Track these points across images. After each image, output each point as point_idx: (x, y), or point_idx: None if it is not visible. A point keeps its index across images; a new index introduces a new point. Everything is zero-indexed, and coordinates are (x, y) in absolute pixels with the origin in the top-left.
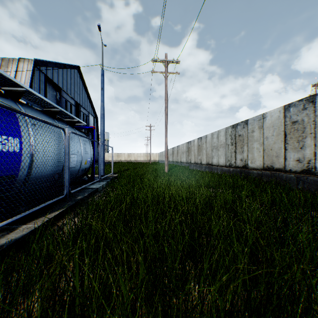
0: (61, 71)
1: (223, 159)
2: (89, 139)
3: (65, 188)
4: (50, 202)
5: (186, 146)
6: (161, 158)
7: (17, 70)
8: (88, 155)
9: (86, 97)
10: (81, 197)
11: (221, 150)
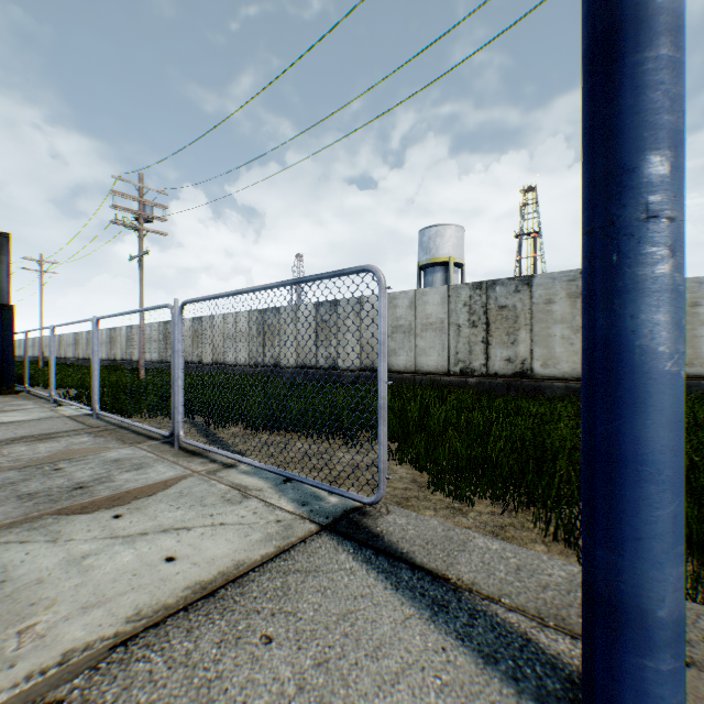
0: None
1: (106, 354)
2: None
3: None
4: None
5: (75, 337)
6: (23, 352)
7: None
8: None
9: None
10: None
11: (105, 346)
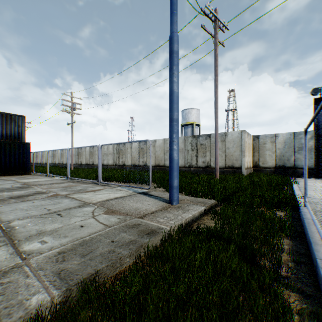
0: None
1: (51, 161)
2: None
3: None
4: None
5: (36, 154)
6: None
7: None
8: None
9: None
10: None
11: (50, 158)
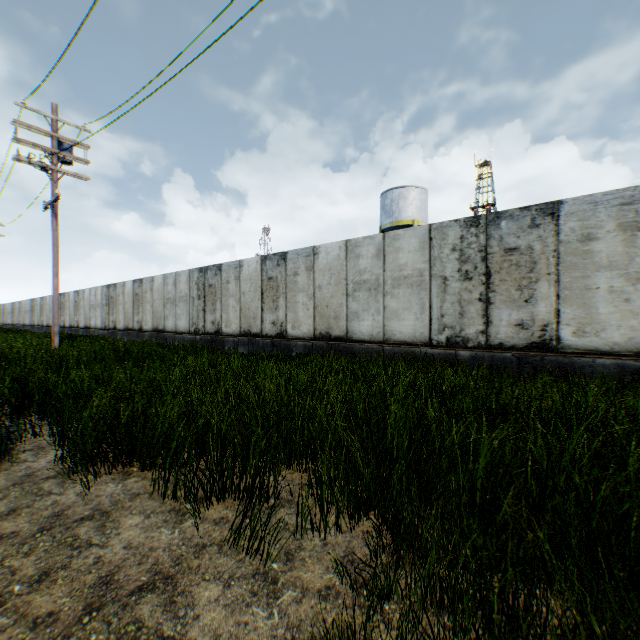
0: None
1: None
2: None
3: None
4: None
5: (31, 304)
6: None
7: None
8: None
9: None
10: None
11: None
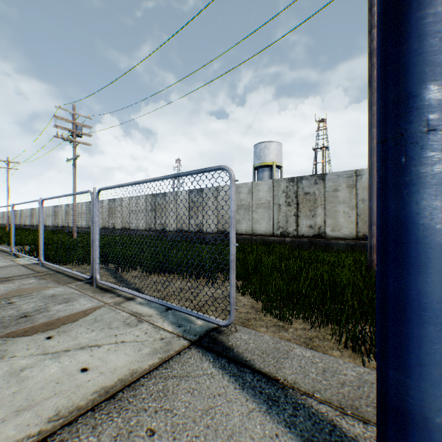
0: None
1: (52, 223)
2: None
3: None
4: None
5: (31, 211)
6: None
7: None
8: None
9: None
10: None
11: (51, 217)
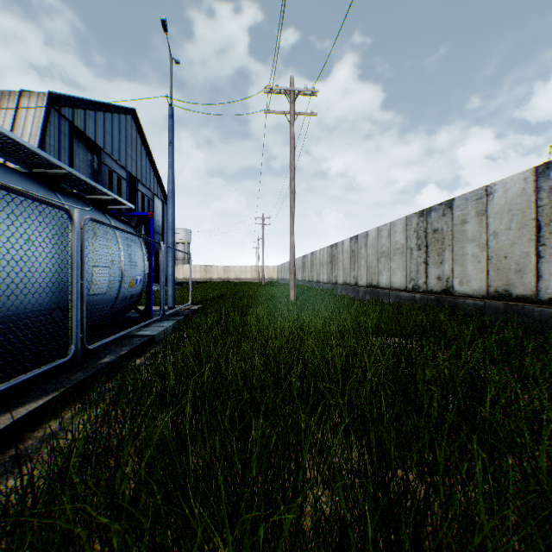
0: (102, 117)
1: (400, 277)
2: (137, 236)
3: (73, 340)
4: (27, 378)
5: (328, 252)
6: (282, 275)
7: (17, 113)
8: (138, 268)
9: (148, 166)
10: (110, 359)
11: (397, 259)
